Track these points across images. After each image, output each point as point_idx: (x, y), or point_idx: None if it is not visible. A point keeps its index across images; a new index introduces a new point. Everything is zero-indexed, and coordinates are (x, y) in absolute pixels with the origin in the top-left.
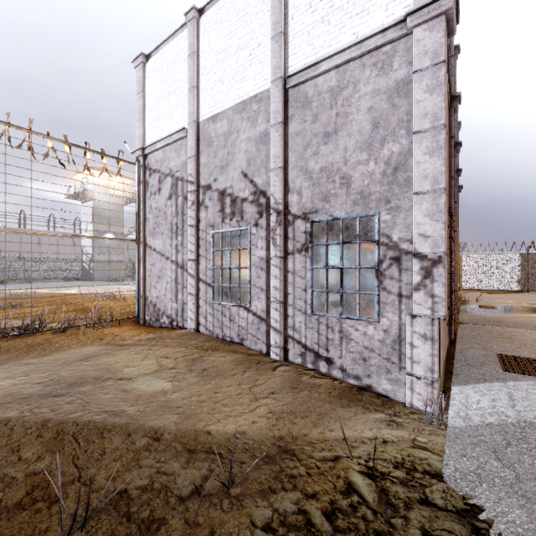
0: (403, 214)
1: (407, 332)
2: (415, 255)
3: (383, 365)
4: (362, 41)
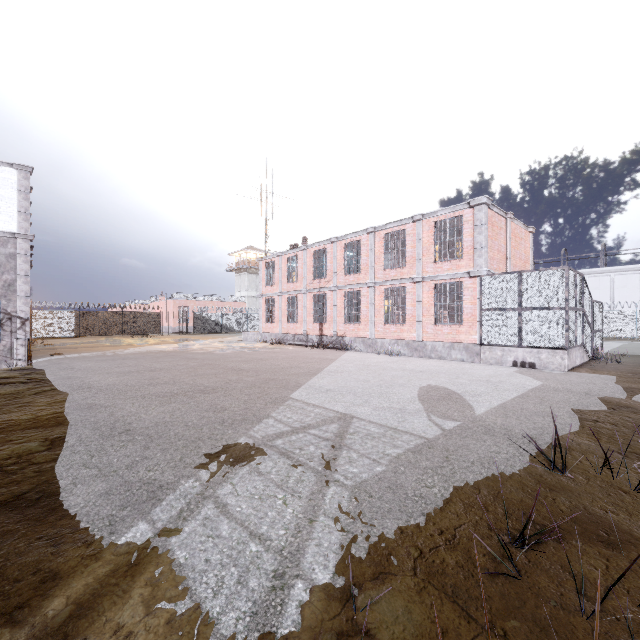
0: (13, 302)
1: (15, 345)
2: (19, 317)
3: (4, 359)
4: None
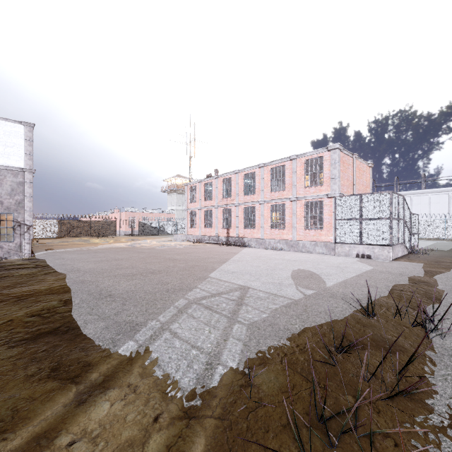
0: (22, 214)
1: (23, 243)
2: (25, 224)
3: (16, 252)
4: (8, 166)
